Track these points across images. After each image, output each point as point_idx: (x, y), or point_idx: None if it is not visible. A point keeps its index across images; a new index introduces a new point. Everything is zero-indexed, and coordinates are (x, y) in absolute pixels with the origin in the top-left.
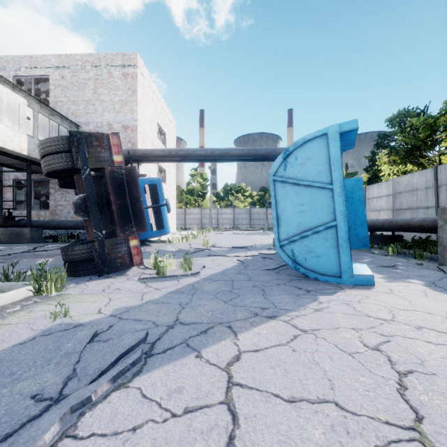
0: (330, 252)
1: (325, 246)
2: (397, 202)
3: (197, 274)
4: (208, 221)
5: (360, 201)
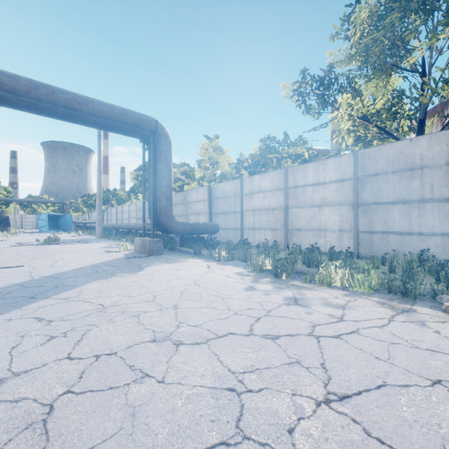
0: (46, 229)
1: (45, 228)
2: None
3: (22, 233)
4: (13, 223)
5: (71, 220)
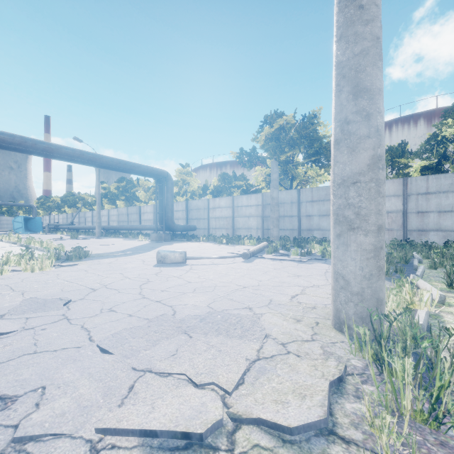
0: (22, 230)
1: (21, 230)
2: (63, 221)
3: None
4: None
5: (41, 222)
